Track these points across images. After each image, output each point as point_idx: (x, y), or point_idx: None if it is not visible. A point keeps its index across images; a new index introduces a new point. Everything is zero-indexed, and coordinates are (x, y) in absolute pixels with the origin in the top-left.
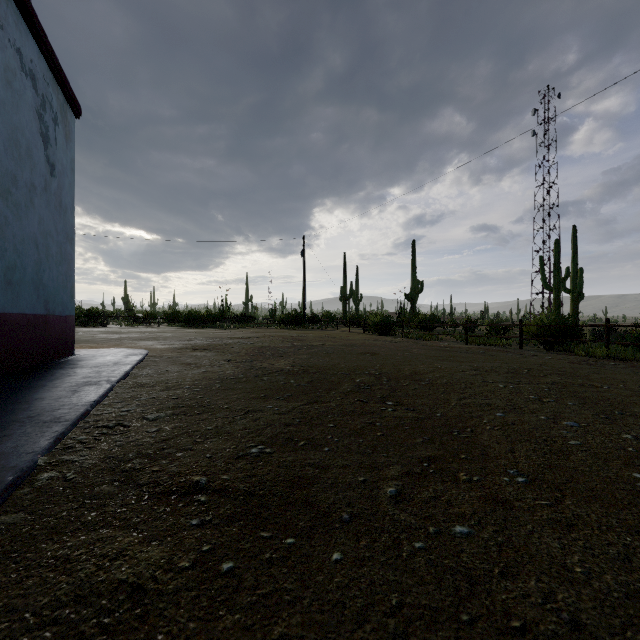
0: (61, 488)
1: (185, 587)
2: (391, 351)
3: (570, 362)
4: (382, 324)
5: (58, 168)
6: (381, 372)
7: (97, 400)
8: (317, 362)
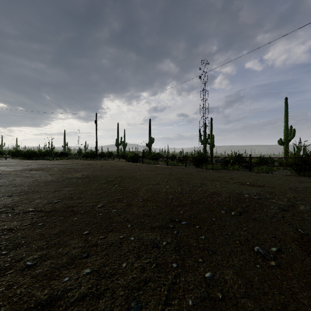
0: None
1: (27, 228)
2: (131, 168)
3: (197, 171)
4: (134, 157)
5: None
6: (120, 176)
7: None
8: (95, 173)
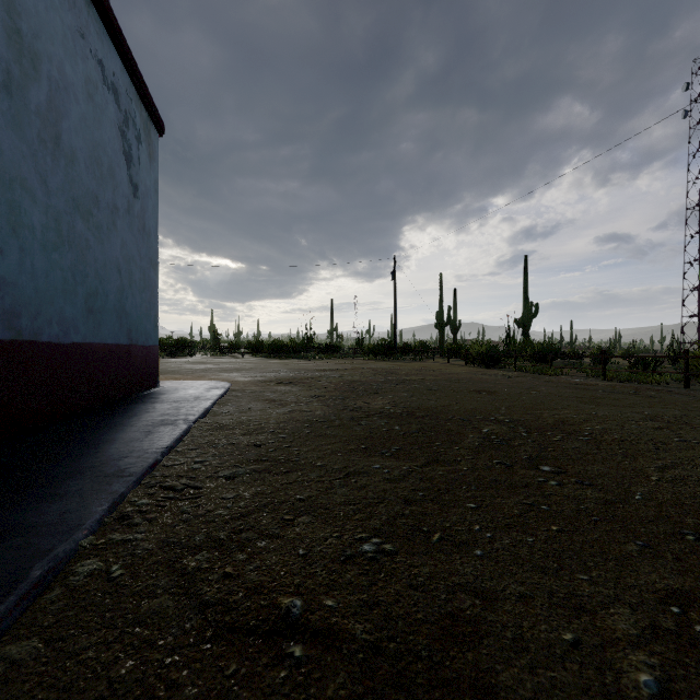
0: (99, 594)
1: None
2: (511, 389)
3: None
4: (488, 355)
5: (141, 189)
6: (512, 419)
7: (170, 446)
8: (422, 402)
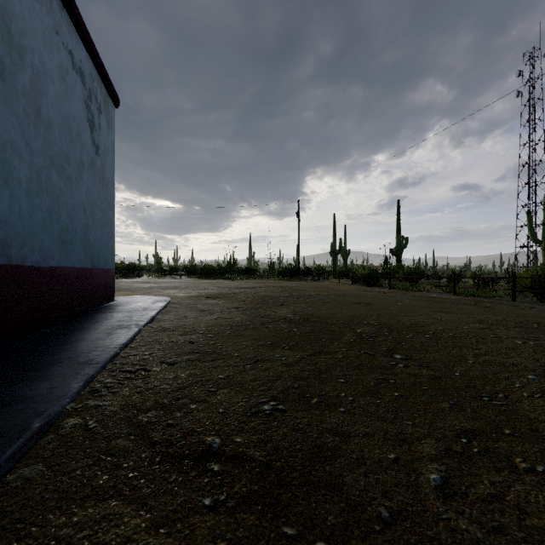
0: (81, 438)
1: None
2: (383, 301)
3: None
4: (370, 276)
5: (101, 148)
6: (380, 323)
7: (125, 343)
8: (316, 311)
